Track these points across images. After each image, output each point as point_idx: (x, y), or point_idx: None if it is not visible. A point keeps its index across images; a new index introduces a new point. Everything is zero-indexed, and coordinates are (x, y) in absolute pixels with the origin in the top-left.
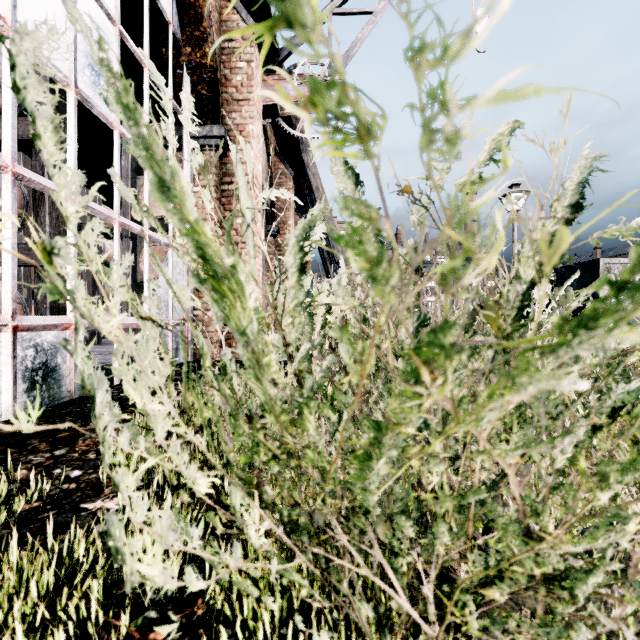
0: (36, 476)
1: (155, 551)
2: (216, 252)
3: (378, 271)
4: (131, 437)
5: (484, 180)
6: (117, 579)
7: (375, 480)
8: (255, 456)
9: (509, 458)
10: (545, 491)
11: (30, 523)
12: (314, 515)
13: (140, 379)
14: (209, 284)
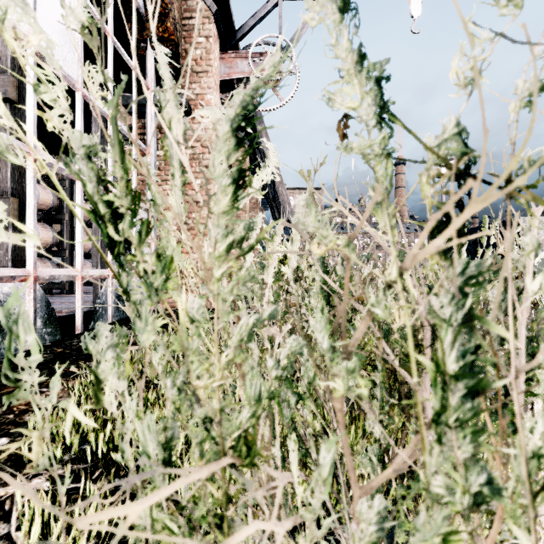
0: None
1: None
2: None
3: None
4: None
5: None
6: None
7: None
8: None
9: None
10: None
11: None
12: None
13: None
14: None
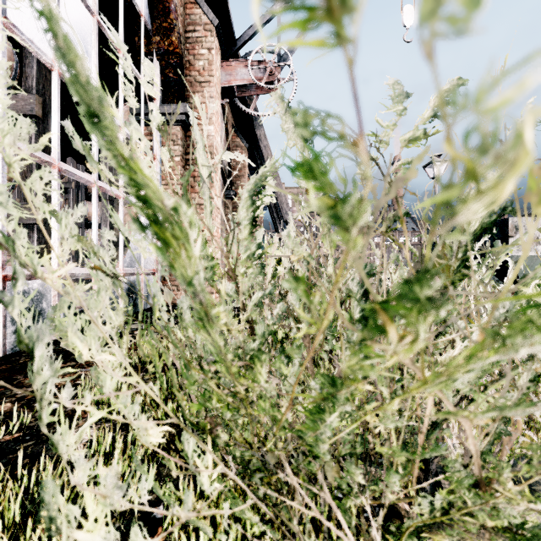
0: (19, 409)
1: (97, 514)
2: (155, 193)
3: (344, 209)
4: (75, 391)
5: (428, 136)
6: (85, 508)
7: (327, 431)
8: (207, 403)
9: (477, 419)
10: (490, 436)
11: (9, 453)
12: (265, 456)
13: (89, 330)
14: (151, 230)
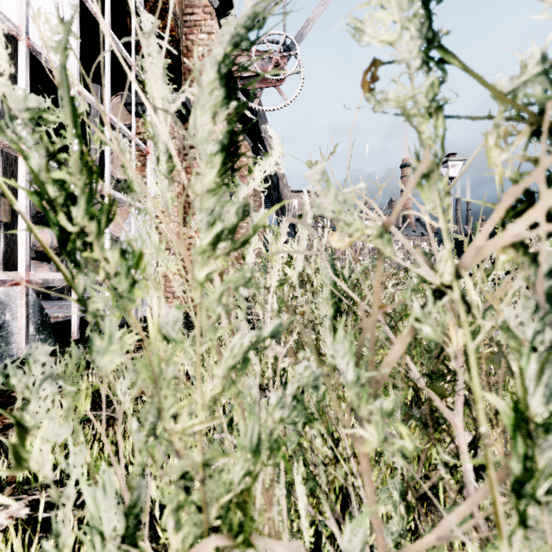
0: None
1: None
2: None
3: None
4: None
5: None
6: None
7: None
8: None
9: None
10: None
11: None
12: None
13: None
14: None
